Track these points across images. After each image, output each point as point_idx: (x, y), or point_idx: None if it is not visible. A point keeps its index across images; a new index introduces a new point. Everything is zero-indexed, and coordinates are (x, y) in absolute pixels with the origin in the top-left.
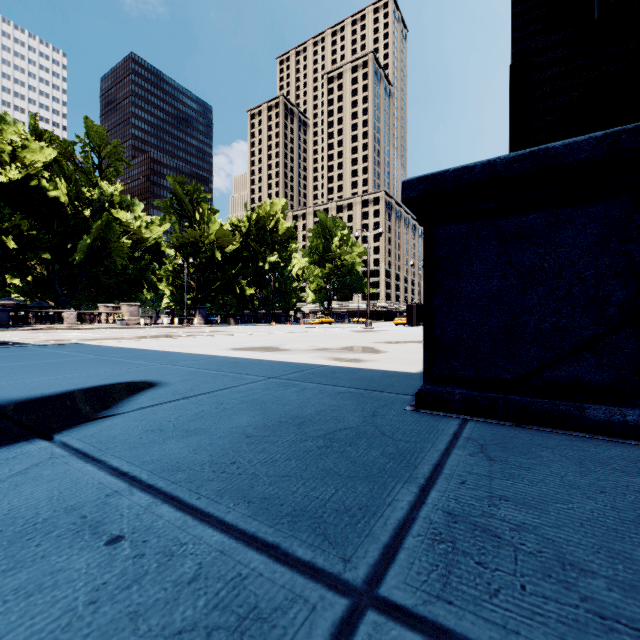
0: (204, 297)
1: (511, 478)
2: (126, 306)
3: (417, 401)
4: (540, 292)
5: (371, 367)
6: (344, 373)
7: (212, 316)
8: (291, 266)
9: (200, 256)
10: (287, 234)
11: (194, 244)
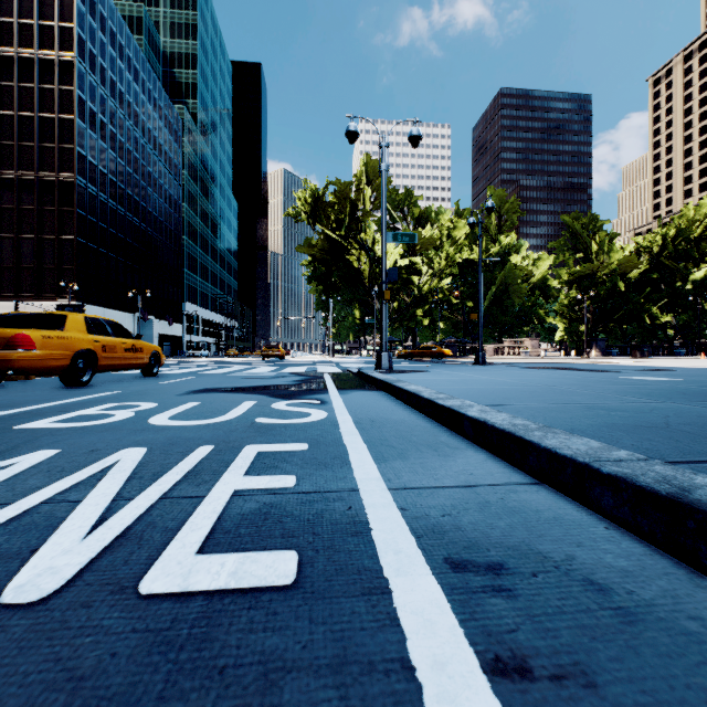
0: (600, 328)
1: None
2: (528, 340)
3: None
4: None
5: None
6: None
7: (611, 348)
8: None
9: (598, 287)
10: None
11: (592, 276)
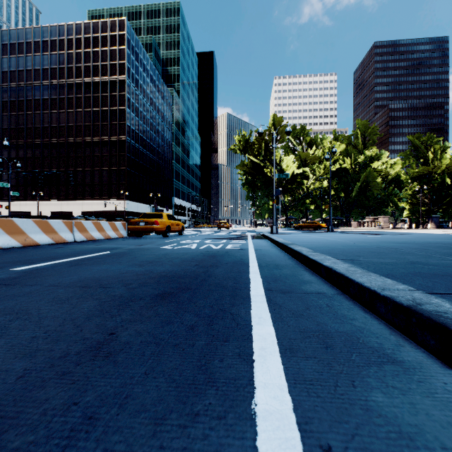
0: (436, 209)
1: None
2: (381, 218)
3: None
4: None
5: None
6: None
7: (443, 222)
8: None
9: (432, 182)
10: None
11: (427, 175)
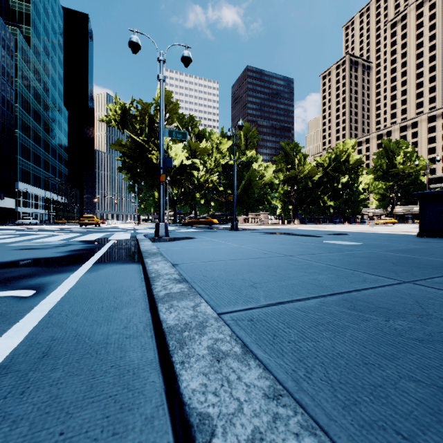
0: (299, 207)
1: (423, 238)
2: (262, 214)
3: (417, 235)
4: (442, 214)
5: (411, 234)
6: (400, 234)
7: (304, 219)
8: (358, 183)
9: (298, 184)
10: (356, 163)
11: (295, 178)
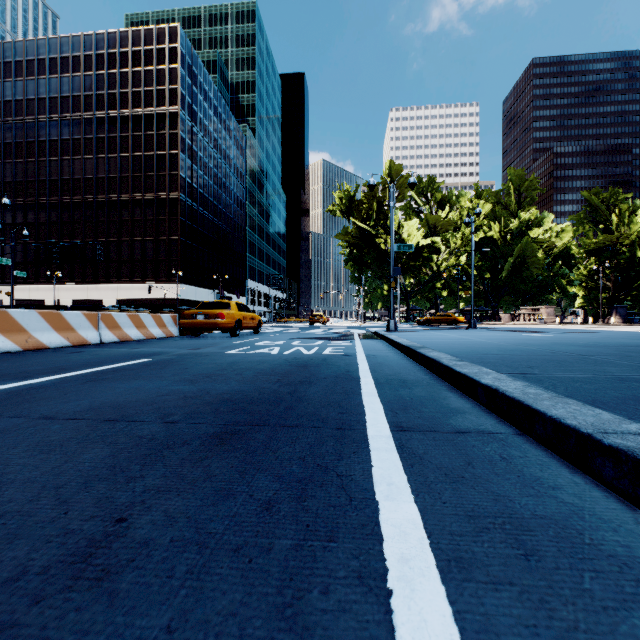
0: (622, 296)
1: None
2: (543, 308)
3: None
4: None
5: None
6: None
7: (632, 315)
8: None
9: (617, 258)
10: None
11: (609, 247)
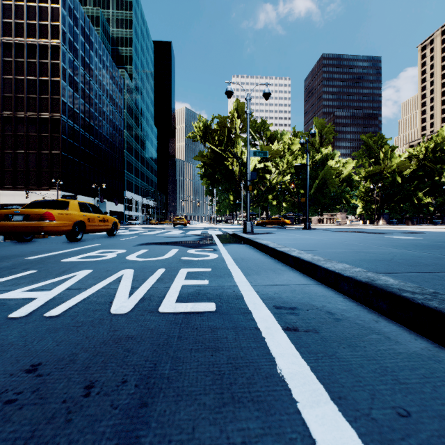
0: (385, 206)
1: None
2: (339, 214)
3: None
4: None
5: None
6: None
7: (392, 219)
8: None
9: (384, 180)
10: None
11: (380, 174)
